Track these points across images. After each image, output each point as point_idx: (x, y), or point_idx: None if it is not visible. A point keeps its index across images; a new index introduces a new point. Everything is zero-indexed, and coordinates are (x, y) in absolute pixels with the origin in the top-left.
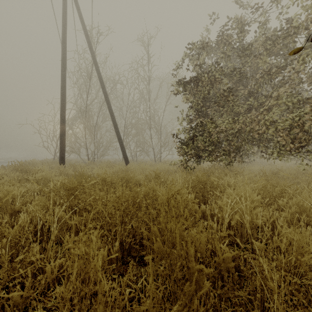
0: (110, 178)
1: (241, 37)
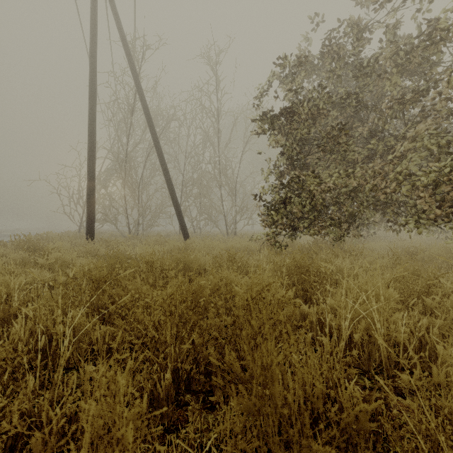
0: (160, 261)
1: (358, 47)
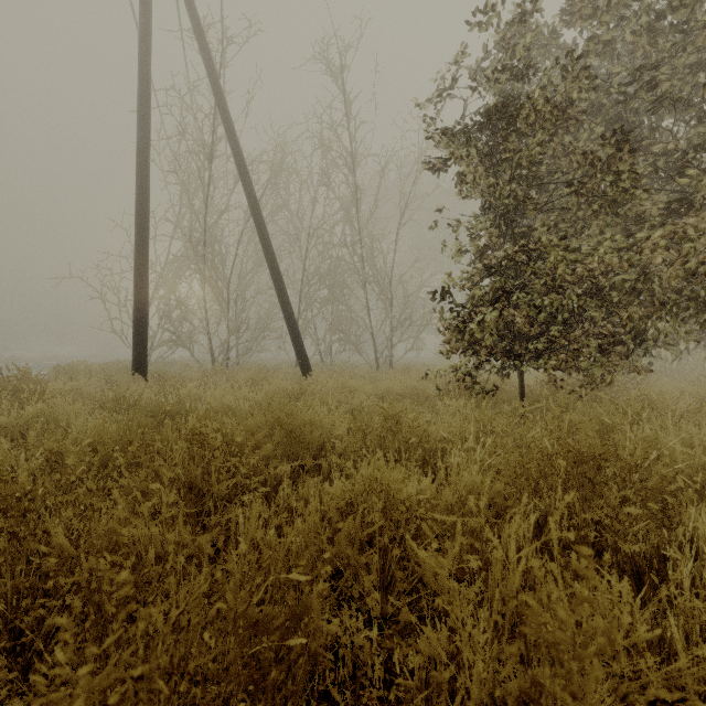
0: (227, 431)
1: None
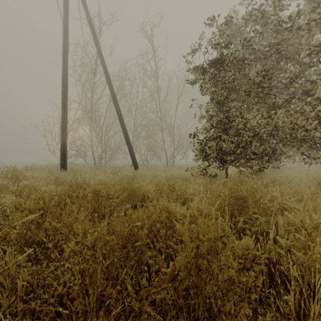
0: (107, 190)
1: (279, 6)
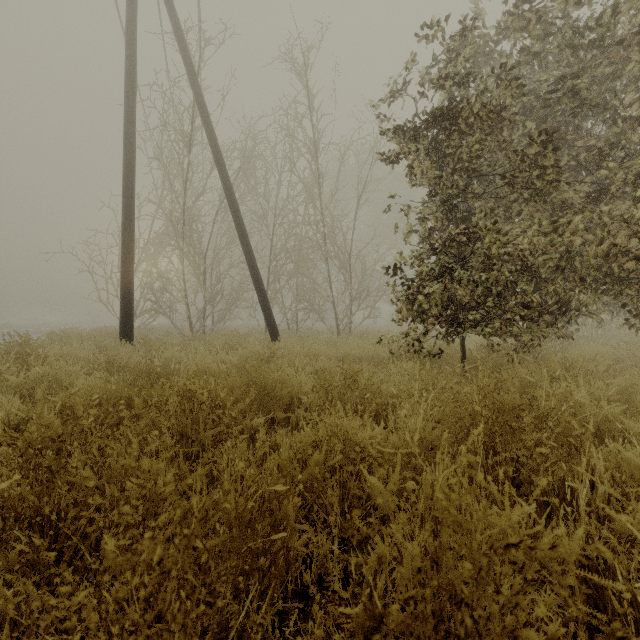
0: (211, 388)
1: None
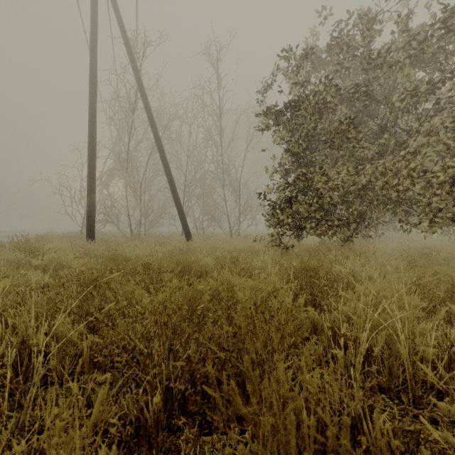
0: (158, 262)
1: (367, 37)
